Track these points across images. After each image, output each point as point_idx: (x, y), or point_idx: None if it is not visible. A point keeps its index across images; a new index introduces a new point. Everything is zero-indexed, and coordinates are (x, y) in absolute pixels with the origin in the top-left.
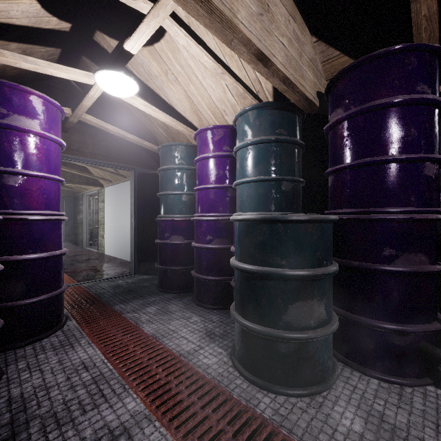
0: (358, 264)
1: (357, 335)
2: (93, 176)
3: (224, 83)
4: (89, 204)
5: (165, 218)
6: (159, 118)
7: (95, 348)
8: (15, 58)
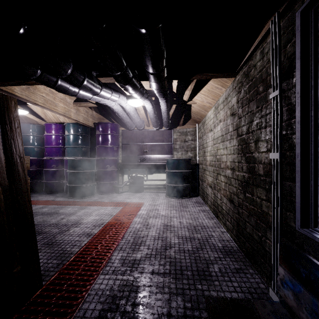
0: (101, 169)
1: (101, 186)
2: None
3: None
4: None
5: None
6: (27, 115)
7: None
8: None
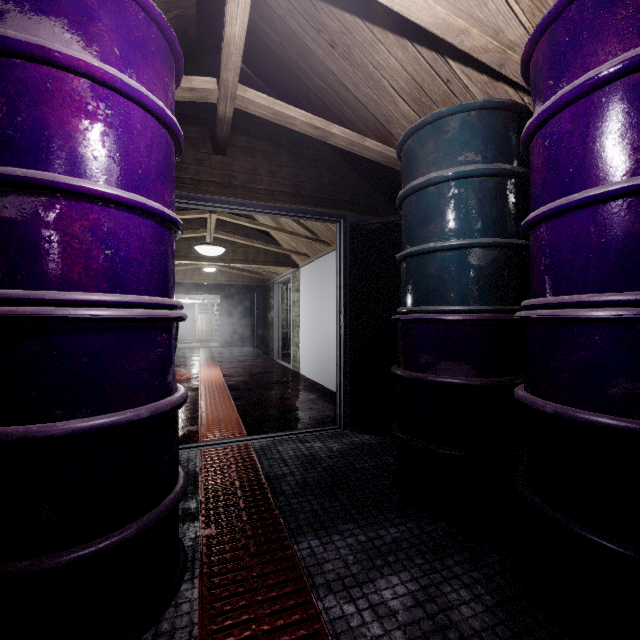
0: None
1: None
2: (282, 250)
3: None
4: (282, 296)
5: (419, 313)
6: (415, 12)
7: None
8: None
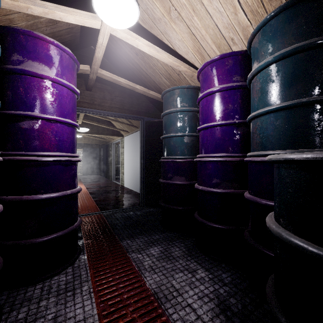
0: None
1: None
2: (115, 128)
3: (235, 0)
4: (115, 150)
5: (167, 159)
6: (162, 59)
7: (93, 302)
8: (25, 2)
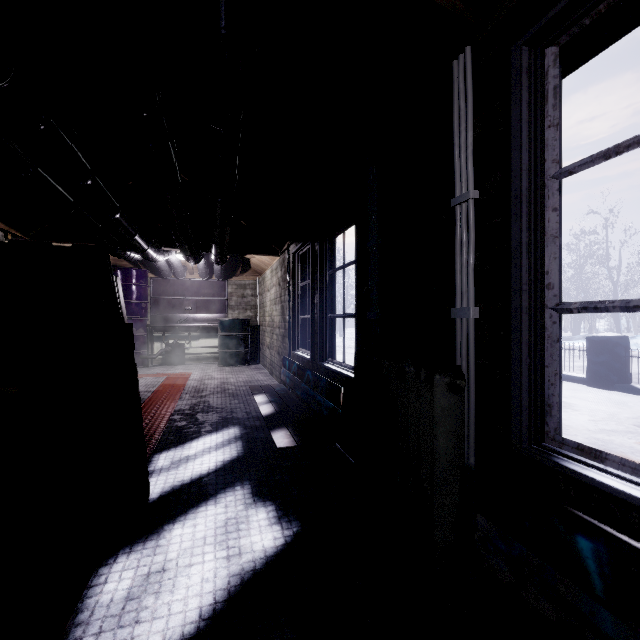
0: None
1: None
2: None
3: None
4: None
5: None
6: None
7: None
8: None
